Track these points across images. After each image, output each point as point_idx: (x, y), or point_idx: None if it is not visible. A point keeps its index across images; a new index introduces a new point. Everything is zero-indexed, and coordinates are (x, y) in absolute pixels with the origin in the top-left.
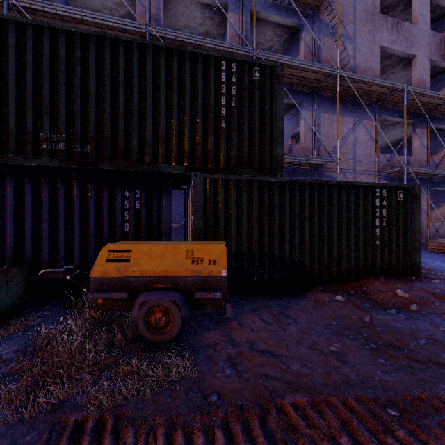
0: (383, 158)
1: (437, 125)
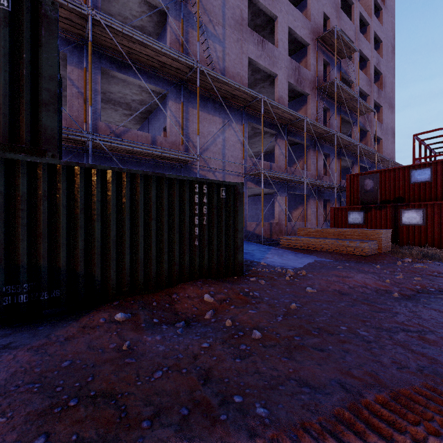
0: (250, 161)
1: (293, 138)
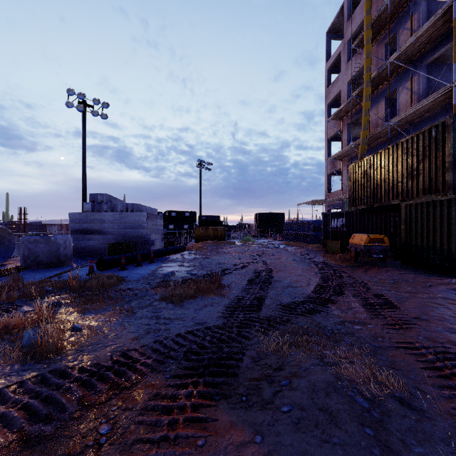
0: None
1: None
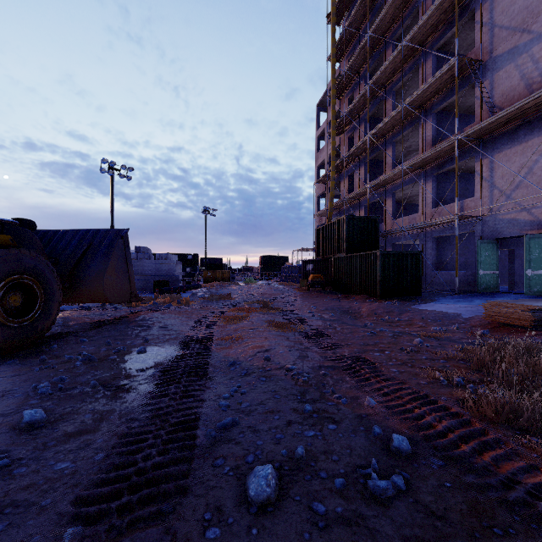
0: None
1: None
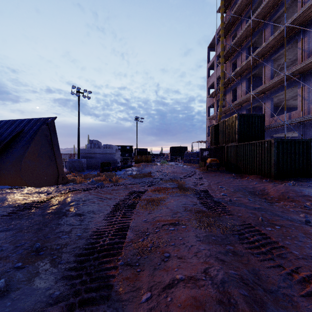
0: None
1: None
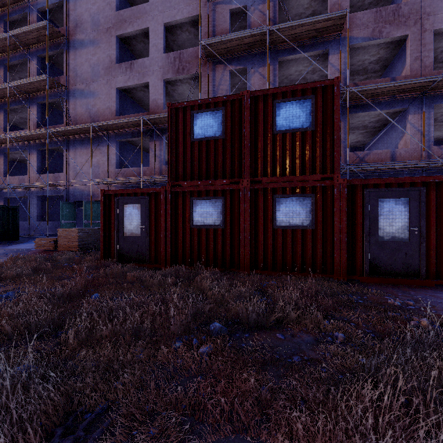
0: (118, 172)
1: None
